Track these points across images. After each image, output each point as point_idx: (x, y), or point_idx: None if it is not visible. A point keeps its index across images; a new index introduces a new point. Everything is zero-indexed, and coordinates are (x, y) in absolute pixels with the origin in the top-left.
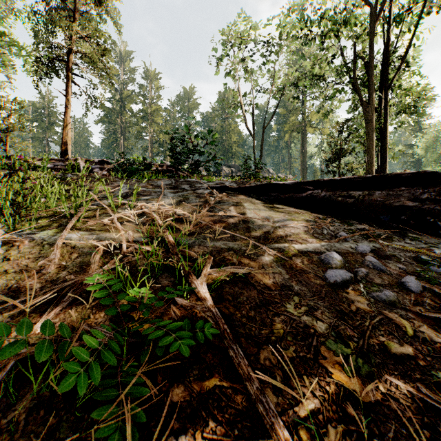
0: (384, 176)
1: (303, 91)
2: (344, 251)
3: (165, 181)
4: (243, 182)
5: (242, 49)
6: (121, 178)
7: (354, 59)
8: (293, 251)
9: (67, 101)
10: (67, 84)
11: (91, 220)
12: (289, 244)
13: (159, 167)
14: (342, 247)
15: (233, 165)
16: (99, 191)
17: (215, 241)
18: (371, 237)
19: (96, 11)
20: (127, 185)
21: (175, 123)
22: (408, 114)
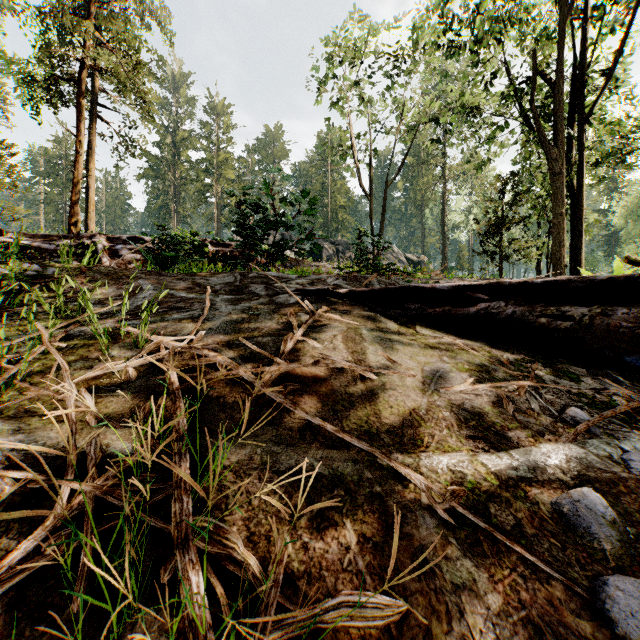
0: (633, 278)
1: (446, 130)
2: (602, 474)
3: (223, 277)
4: (357, 278)
5: (354, 65)
6: (149, 273)
7: (533, 76)
8: (487, 481)
9: (78, 144)
10: (78, 117)
11: (33, 388)
12: (471, 455)
13: (224, 247)
14: (594, 461)
15: (339, 240)
16: (100, 301)
17: (301, 450)
18: (634, 417)
19: (134, 10)
20: (154, 287)
21: (243, 178)
22: (611, 163)
